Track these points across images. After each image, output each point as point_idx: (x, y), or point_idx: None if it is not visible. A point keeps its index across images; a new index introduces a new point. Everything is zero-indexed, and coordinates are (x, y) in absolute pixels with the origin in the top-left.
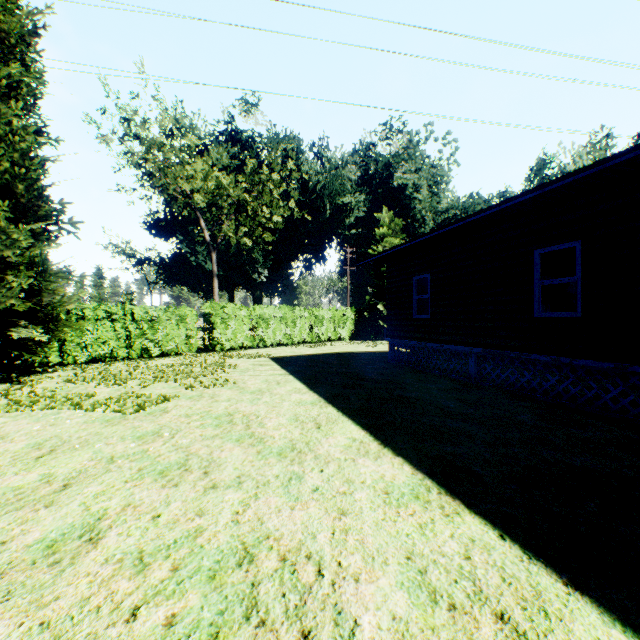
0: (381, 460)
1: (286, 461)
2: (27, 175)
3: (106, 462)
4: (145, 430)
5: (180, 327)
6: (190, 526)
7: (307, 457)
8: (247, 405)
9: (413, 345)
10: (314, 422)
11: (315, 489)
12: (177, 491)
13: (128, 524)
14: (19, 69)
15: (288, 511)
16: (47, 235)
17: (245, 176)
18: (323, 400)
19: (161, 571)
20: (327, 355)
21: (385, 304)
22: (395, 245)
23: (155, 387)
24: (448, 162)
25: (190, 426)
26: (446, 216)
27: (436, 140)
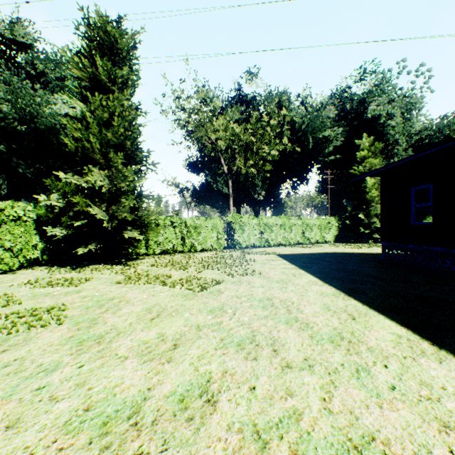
0: (447, 364)
1: (342, 350)
2: (131, 136)
3: (195, 329)
4: (212, 306)
5: (213, 231)
6: (286, 405)
7: (360, 348)
8: (278, 292)
9: (411, 248)
10: (346, 313)
11: (391, 387)
12: (258, 365)
13: (232, 391)
14: (127, 71)
15: (377, 409)
16: (140, 173)
17: (251, 124)
18: (342, 293)
19: (282, 454)
20: (321, 254)
21: (365, 214)
22: (374, 164)
23: (206, 273)
24: (421, 90)
25: (243, 306)
26: (418, 137)
27: (408, 73)
